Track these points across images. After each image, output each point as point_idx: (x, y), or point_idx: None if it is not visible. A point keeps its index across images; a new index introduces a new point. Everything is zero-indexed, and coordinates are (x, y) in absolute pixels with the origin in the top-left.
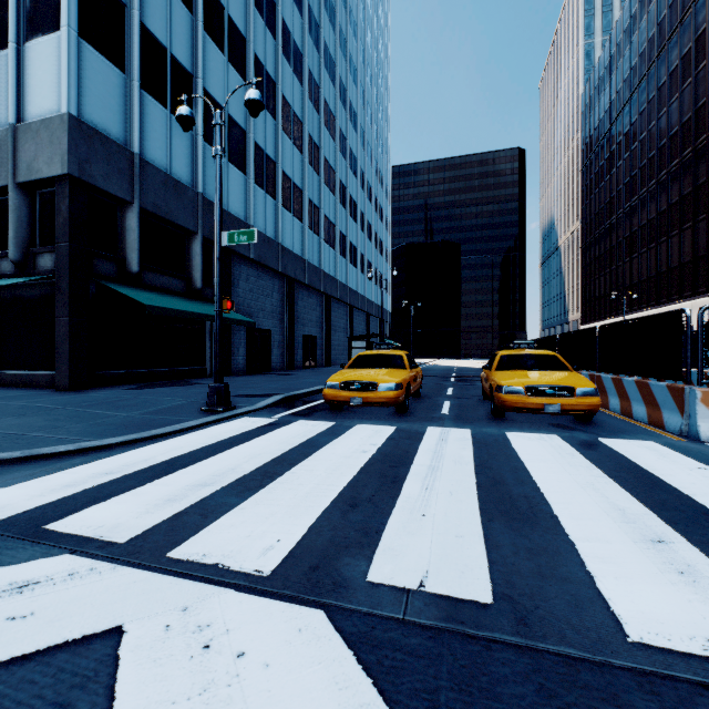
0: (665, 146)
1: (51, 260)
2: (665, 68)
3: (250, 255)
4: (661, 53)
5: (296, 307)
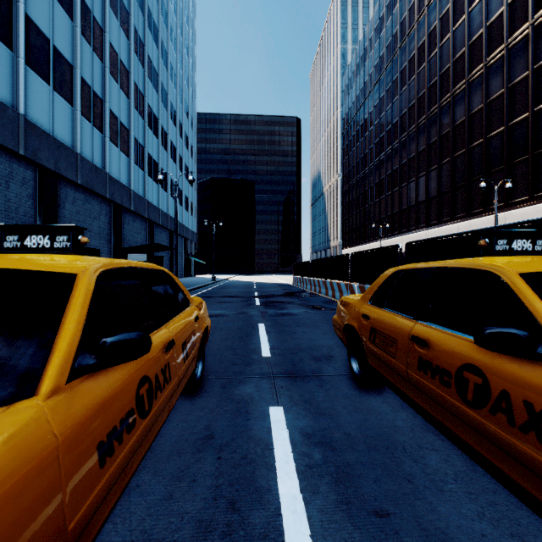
0: (405, 115)
1: None
2: (405, 56)
3: None
4: (403, 45)
5: (61, 210)
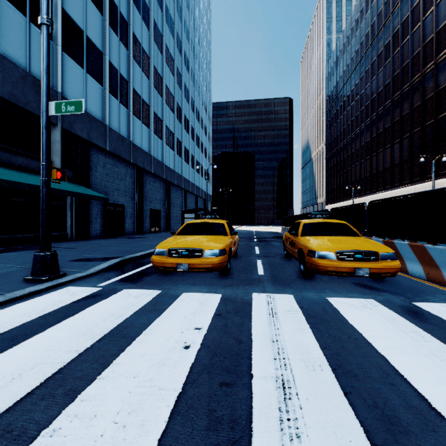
0: (375, 99)
1: None
2: (375, 52)
3: (106, 147)
4: (373, 43)
5: (144, 189)
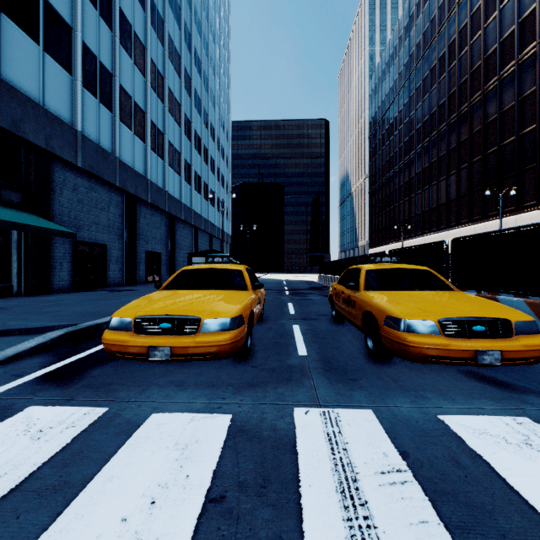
0: (427, 121)
1: None
2: (427, 65)
3: (78, 162)
4: (425, 55)
5: (138, 224)
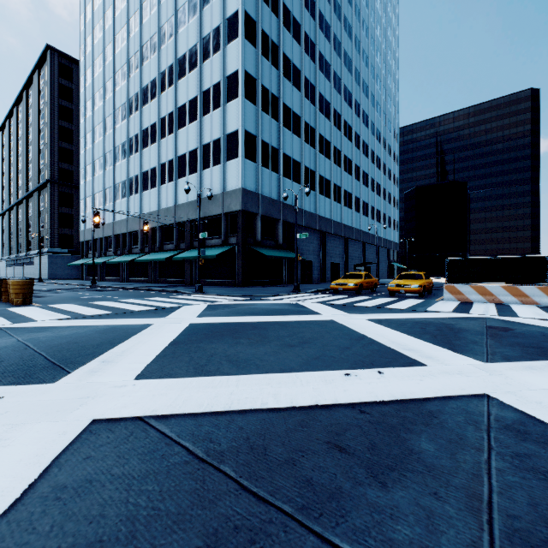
0: None
1: (234, 240)
2: None
3: (302, 224)
4: None
5: (326, 247)
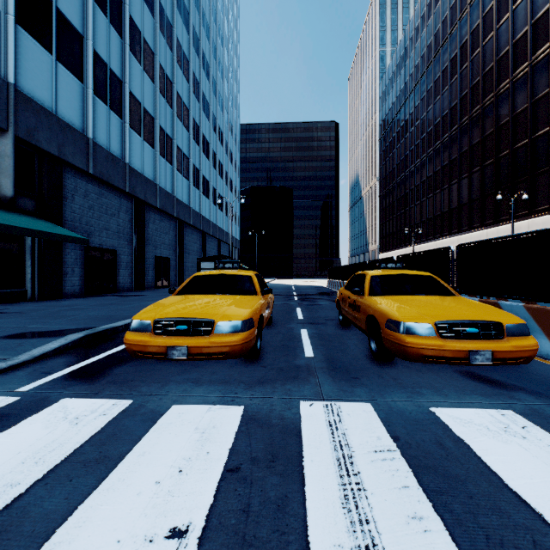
0: (439, 124)
1: None
2: (439, 66)
3: (89, 169)
4: (436, 56)
5: (147, 229)
